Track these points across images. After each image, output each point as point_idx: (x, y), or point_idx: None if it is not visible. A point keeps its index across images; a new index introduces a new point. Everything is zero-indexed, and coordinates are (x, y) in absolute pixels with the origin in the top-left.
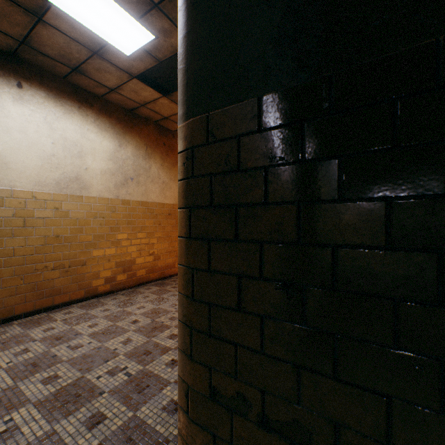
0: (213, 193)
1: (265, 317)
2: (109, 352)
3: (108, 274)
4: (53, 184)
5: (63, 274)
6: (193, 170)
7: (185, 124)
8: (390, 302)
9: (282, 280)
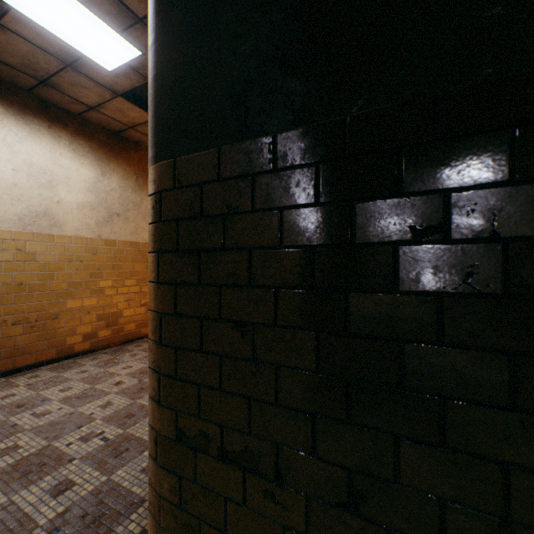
0: (180, 238)
1: (223, 356)
2: (84, 418)
3: (87, 330)
4: (14, 220)
5: (28, 331)
6: (161, 214)
7: (155, 167)
8: (315, 334)
9: (237, 320)
